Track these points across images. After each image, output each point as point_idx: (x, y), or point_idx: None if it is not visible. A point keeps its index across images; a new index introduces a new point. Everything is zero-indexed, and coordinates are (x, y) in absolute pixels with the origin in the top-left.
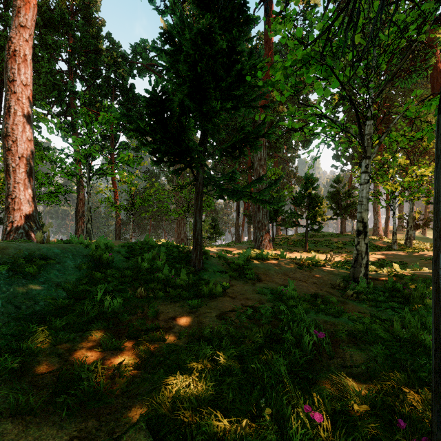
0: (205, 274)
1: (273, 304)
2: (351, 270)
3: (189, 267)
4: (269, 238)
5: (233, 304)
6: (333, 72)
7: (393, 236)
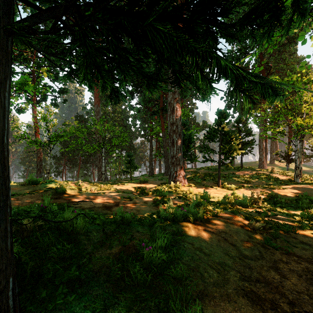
0: None
1: None
2: None
3: None
4: (183, 174)
5: None
6: None
7: (295, 169)
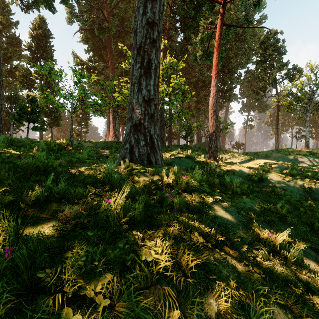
0: None
1: None
2: None
3: None
4: None
5: None
6: None
7: None
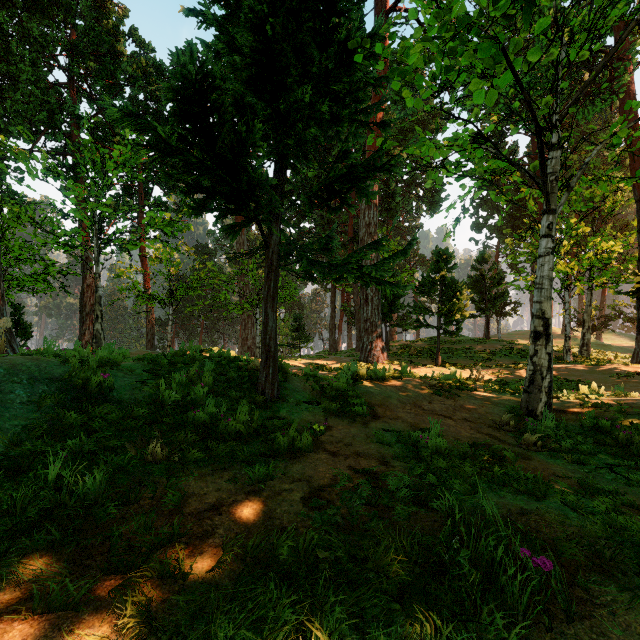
0: (283, 408)
1: (405, 464)
2: (523, 397)
3: (255, 396)
4: (381, 346)
5: (333, 467)
6: (505, 54)
7: (565, 341)
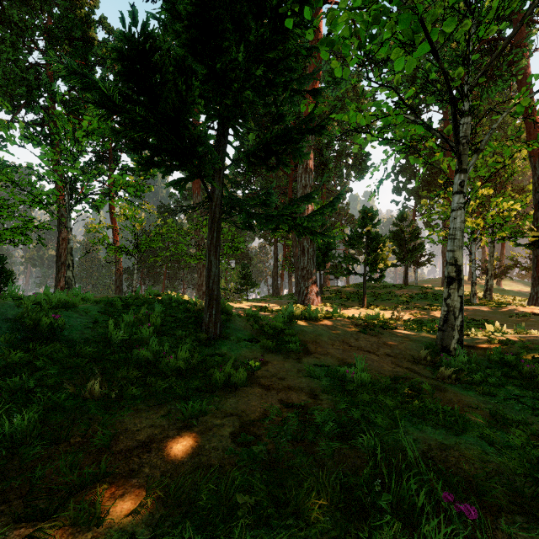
0: (224, 345)
1: (332, 397)
2: (438, 335)
3: (199, 334)
4: (316, 290)
5: (265, 401)
6: (423, 26)
7: (472, 286)
